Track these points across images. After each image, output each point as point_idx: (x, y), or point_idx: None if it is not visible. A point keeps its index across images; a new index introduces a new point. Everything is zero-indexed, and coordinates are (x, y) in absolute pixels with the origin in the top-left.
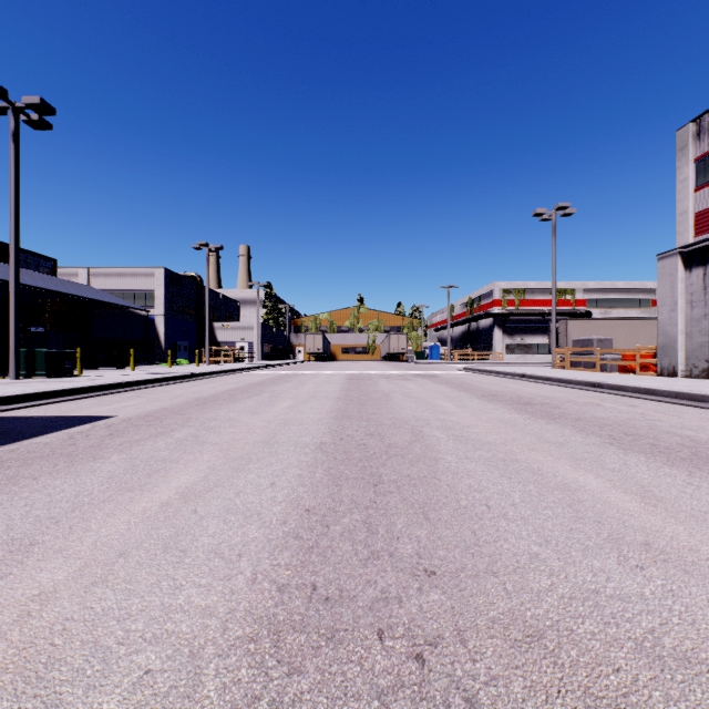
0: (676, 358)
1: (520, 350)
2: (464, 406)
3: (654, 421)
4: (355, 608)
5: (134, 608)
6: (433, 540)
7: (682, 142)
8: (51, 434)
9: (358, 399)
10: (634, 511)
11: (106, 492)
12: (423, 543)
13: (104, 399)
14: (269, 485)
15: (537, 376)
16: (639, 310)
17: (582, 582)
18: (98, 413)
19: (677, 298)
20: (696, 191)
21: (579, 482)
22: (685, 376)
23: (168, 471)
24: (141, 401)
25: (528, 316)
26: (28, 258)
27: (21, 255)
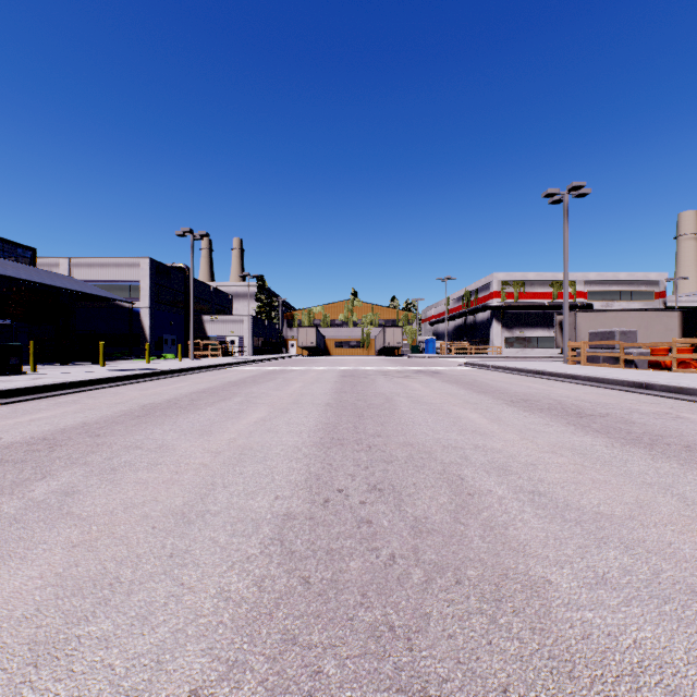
0: None
1: (519, 344)
2: (499, 418)
3: None
4: None
5: None
6: None
7: None
8: None
9: (353, 406)
10: None
11: None
12: None
13: (23, 406)
14: None
15: (559, 373)
16: (642, 303)
17: None
18: None
19: None
20: None
21: None
22: None
23: None
24: (66, 410)
25: (528, 309)
26: (4, 247)
27: None
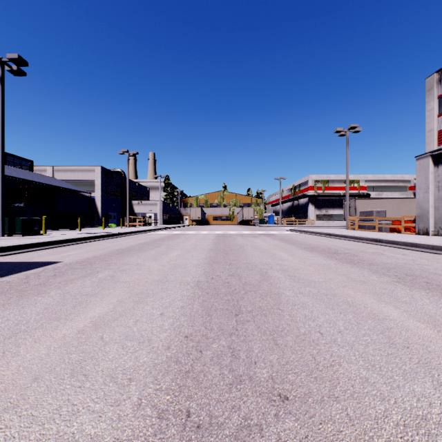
0: (428, 223)
1: (325, 218)
2: (293, 254)
3: (422, 265)
4: (222, 437)
5: (32, 437)
6: (283, 364)
7: (430, 85)
8: (14, 275)
9: (223, 250)
10: (431, 337)
11: (39, 321)
12: (275, 367)
13: (57, 250)
14: (159, 315)
15: (338, 234)
16: (400, 193)
17: (410, 407)
18: (50, 260)
19: (429, 184)
20: (438, 116)
21: (384, 312)
22: (434, 234)
23: (88, 303)
24: (81, 251)
25: (330, 196)
26: (14, 160)
27: (10, 158)
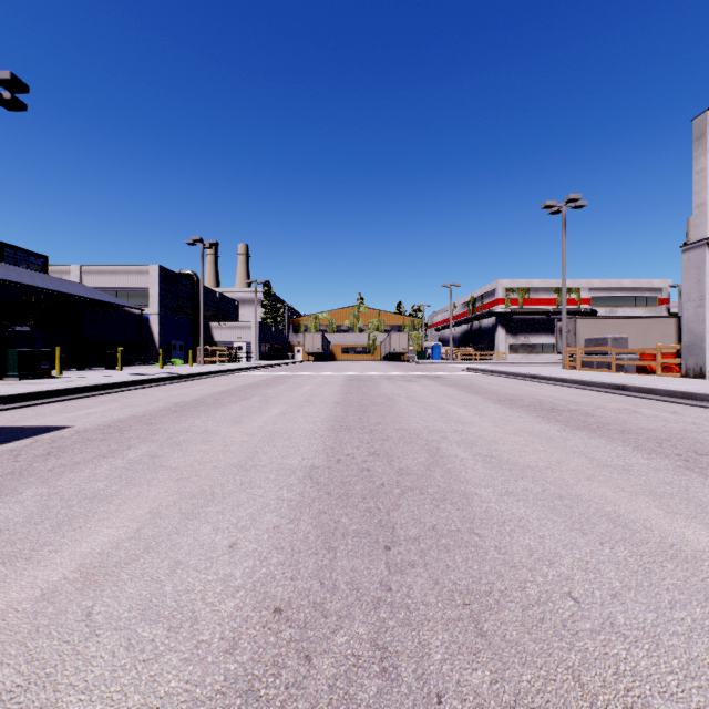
0: (703, 358)
1: (523, 350)
2: (481, 412)
3: None
4: None
5: None
6: (508, 703)
7: (699, 131)
8: None
9: (359, 404)
10: None
11: None
12: None
13: (72, 404)
14: (227, 549)
15: (551, 377)
16: (646, 309)
17: None
18: (52, 423)
19: (705, 293)
20: None
21: (691, 542)
22: None
23: (89, 518)
24: (112, 407)
25: (532, 315)
26: (17, 255)
27: (10, 251)
